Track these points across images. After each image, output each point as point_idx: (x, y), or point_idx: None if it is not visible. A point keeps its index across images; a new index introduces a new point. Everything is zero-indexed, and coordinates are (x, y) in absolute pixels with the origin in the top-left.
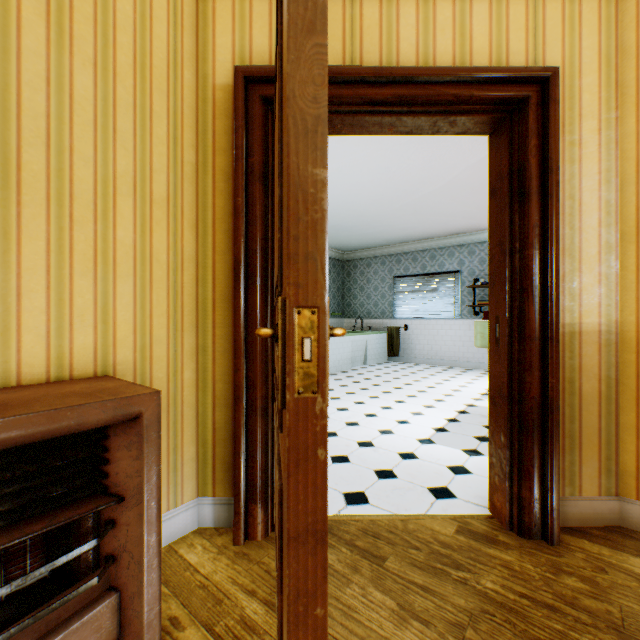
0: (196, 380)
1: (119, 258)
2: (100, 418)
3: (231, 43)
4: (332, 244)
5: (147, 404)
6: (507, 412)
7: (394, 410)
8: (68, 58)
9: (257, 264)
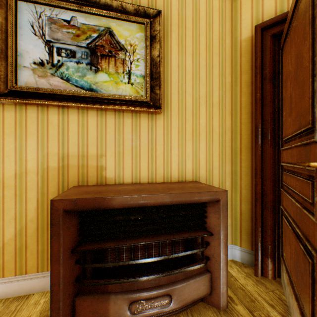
0: (230, 187)
1: (200, 132)
2: (205, 198)
3: (250, 15)
4: None
5: (221, 195)
6: None
7: None
8: (184, 56)
9: (268, 127)
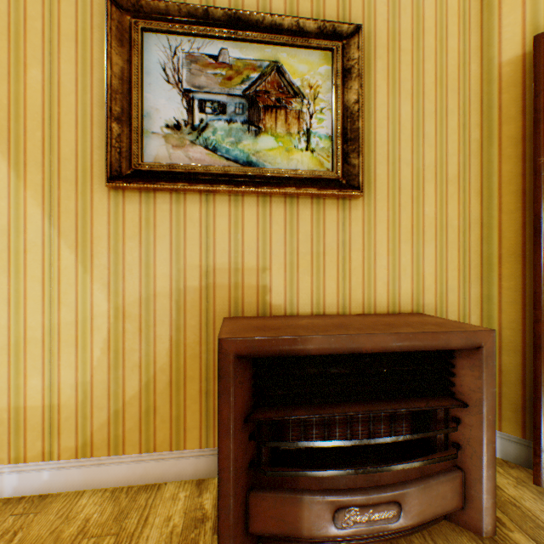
0: (479, 324)
1: (425, 228)
2: (456, 343)
3: (519, 16)
4: None
5: (485, 338)
6: None
7: None
8: (397, 98)
9: None
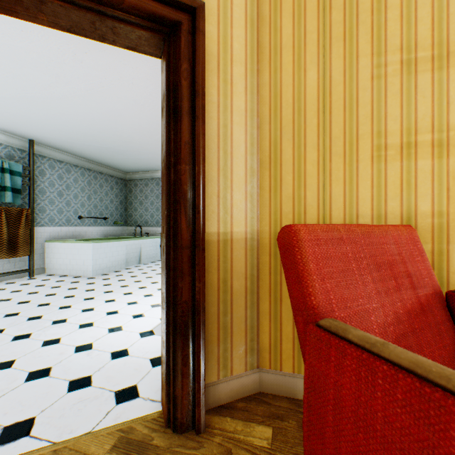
0: None
1: None
2: None
3: None
4: (113, 165)
5: None
6: (167, 316)
7: (138, 304)
8: None
9: None
